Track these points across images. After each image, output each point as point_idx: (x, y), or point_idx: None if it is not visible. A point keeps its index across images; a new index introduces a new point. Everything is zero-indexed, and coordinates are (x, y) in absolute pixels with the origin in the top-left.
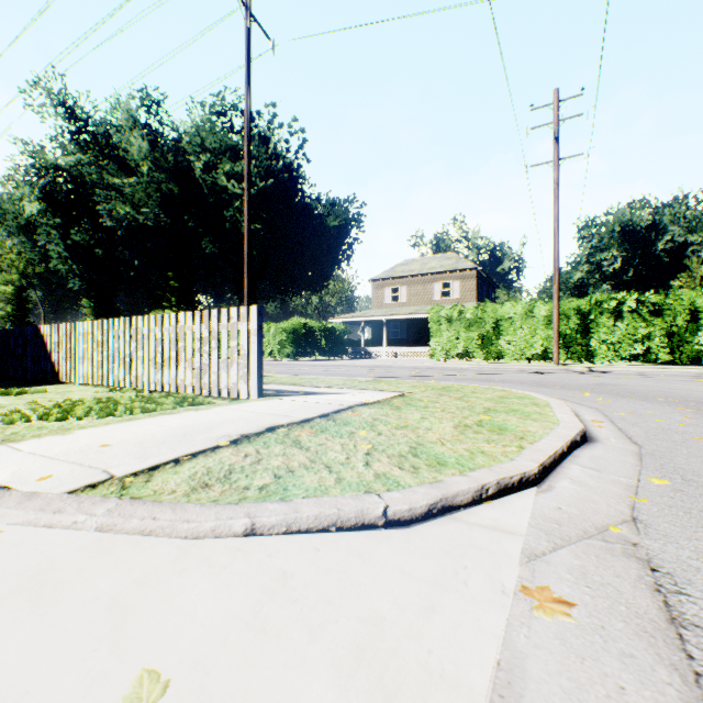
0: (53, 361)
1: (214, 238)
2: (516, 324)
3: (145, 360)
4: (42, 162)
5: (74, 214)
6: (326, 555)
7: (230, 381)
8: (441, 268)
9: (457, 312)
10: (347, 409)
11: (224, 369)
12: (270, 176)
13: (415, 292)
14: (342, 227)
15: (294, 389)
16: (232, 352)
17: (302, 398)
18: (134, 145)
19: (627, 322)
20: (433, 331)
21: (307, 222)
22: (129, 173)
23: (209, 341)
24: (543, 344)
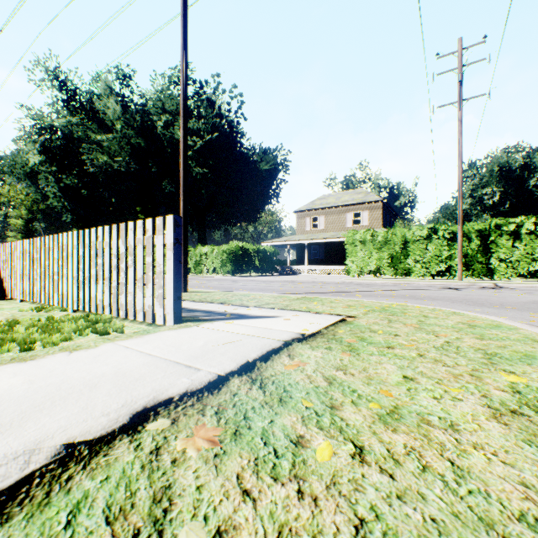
0: (2, 278)
1: (172, 180)
2: (422, 245)
3: (69, 278)
4: (41, 123)
5: (66, 163)
6: None
7: (145, 303)
8: (352, 201)
9: (369, 235)
10: (281, 349)
11: (139, 289)
12: (215, 131)
13: (331, 221)
14: (271, 171)
15: (222, 309)
16: (147, 269)
17: (225, 324)
18: (110, 108)
19: (526, 243)
20: (349, 251)
21: (244, 167)
22: (106, 130)
23: (125, 257)
24: (446, 262)
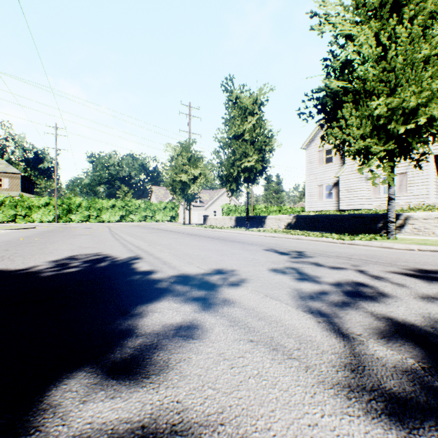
0: None
1: None
2: (41, 207)
3: None
4: None
5: None
6: (4, 230)
7: None
8: None
9: (9, 200)
10: None
11: None
12: None
13: None
14: None
15: None
16: None
17: None
18: None
19: (83, 209)
20: None
21: None
22: None
23: None
24: (53, 215)
